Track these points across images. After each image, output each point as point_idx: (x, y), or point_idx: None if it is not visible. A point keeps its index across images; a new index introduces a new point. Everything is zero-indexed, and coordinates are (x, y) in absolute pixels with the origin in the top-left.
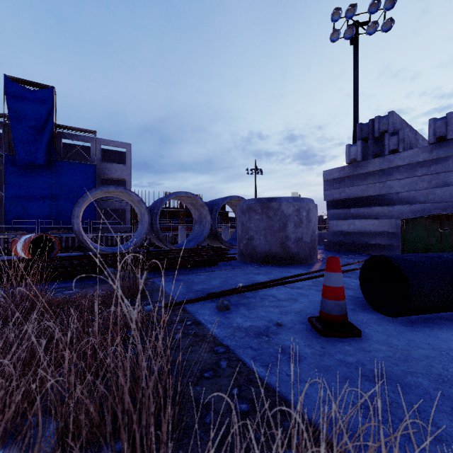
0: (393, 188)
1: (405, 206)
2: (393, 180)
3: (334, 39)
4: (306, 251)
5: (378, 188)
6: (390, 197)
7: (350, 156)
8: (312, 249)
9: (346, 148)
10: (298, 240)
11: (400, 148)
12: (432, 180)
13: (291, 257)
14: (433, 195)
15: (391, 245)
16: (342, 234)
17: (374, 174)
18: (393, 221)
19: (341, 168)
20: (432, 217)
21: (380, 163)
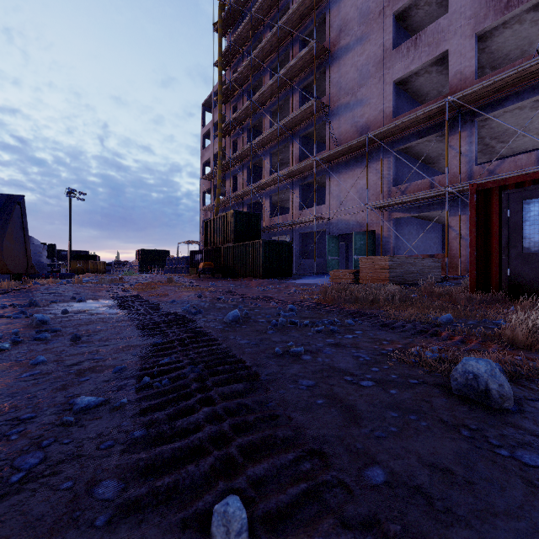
0: None
1: None
2: None
3: None
4: None
5: None
6: None
7: None
8: None
9: None
10: None
11: None
12: None
13: None
14: None
15: None
16: None
17: None
18: None
19: None
20: None
21: None
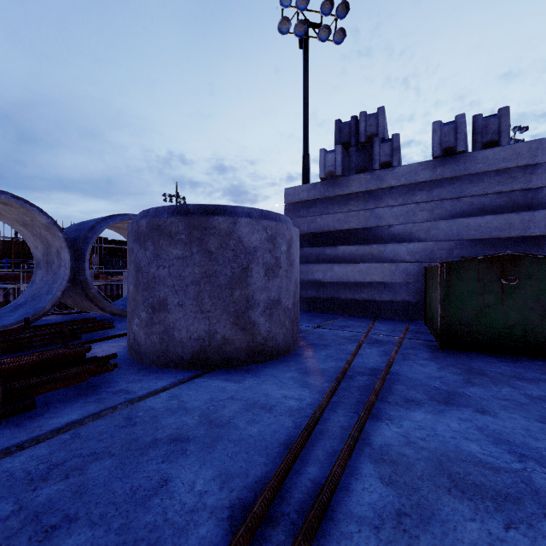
0: (383, 219)
1: (402, 245)
2: (384, 207)
3: (283, 31)
4: (287, 328)
5: (363, 218)
6: (379, 231)
7: (326, 166)
8: (295, 321)
9: (320, 155)
10: (272, 305)
11: (395, 160)
12: (435, 209)
13: (260, 347)
14: (436, 229)
15: (381, 301)
16: (314, 286)
17: (358, 197)
18: (386, 267)
19: (311, 185)
20: (489, 259)
21: (367, 182)
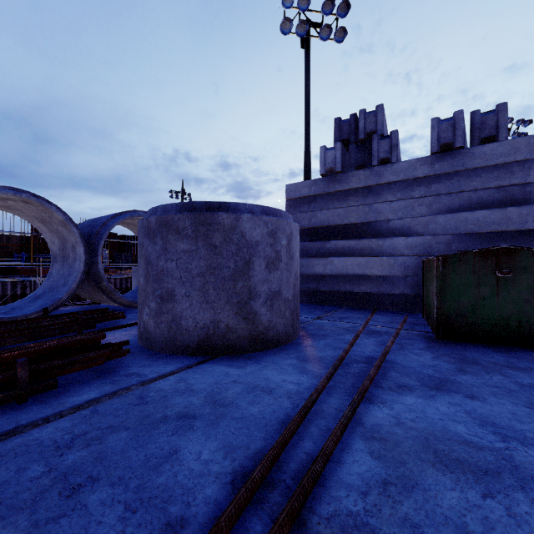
0: (382, 214)
1: (400, 239)
2: (383, 202)
3: (285, 32)
4: (287, 318)
5: (362, 213)
6: (378, 226)
7: (326, 163)
8: (295, 312)
9: (321, 152)
10: (273, 296)
11: (394, 157)
12: (433, 203)
13: (261, 335)
14: (435, 224)
15: (380, 293)
16: (315, 279)
17: (357, 193)
18: (384, 260)
19: (312, 181)
20: (484, 253)
21: (366, 178)
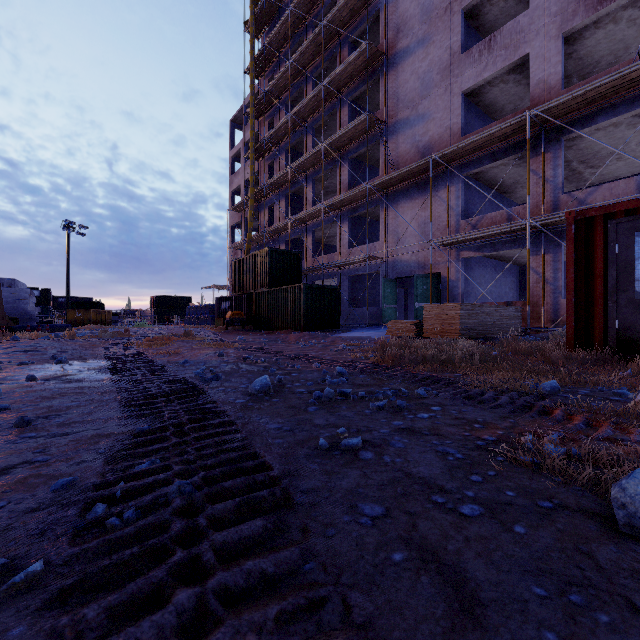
0: None
1: None
2: None
3: None
4: None
5: None
6: None
7: None
8: None
9: None
10: None
11: None
12: None
13: None
14: None
15: None
16: None
17: None
18: None
19: None
20: None
21: None
